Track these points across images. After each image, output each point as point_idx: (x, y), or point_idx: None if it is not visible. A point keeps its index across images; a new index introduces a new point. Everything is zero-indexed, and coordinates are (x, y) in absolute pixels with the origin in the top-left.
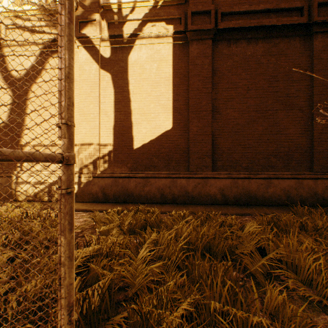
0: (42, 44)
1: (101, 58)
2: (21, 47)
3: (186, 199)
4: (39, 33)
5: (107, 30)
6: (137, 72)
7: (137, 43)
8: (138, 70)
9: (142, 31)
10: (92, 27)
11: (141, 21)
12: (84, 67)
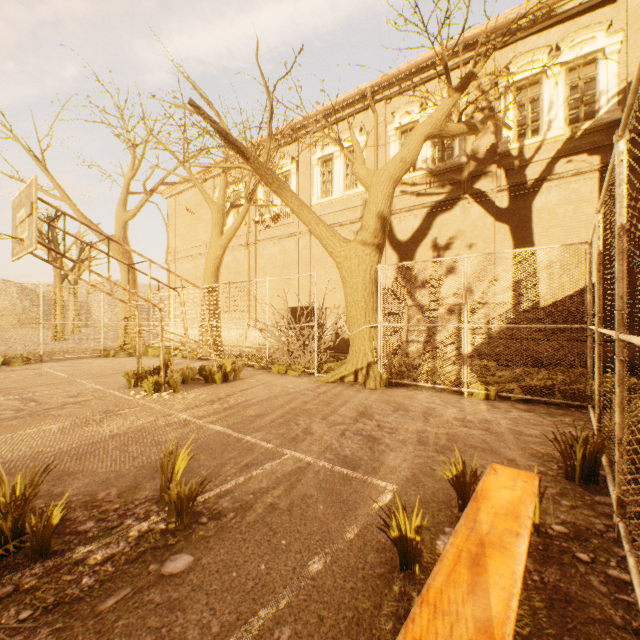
0: (429, 207)
1: (495, 209)
2: (408, 212)
3: None
4: (425, 195)
5: (504, 179)
6: (544, 219)
7: (545, 186)
8: (546, 216)
9: (552, 171)
10: (486, 180)
11: (549, 160)
12: (476, 223)
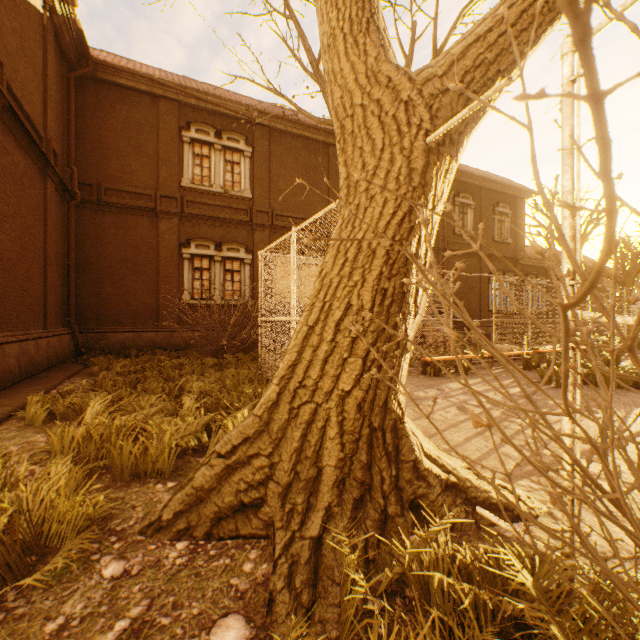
0: None
1: None
2: None
3: None
4: None
5: None
6: None
7: None
8: None
9: None
10: None
11: None
12: None
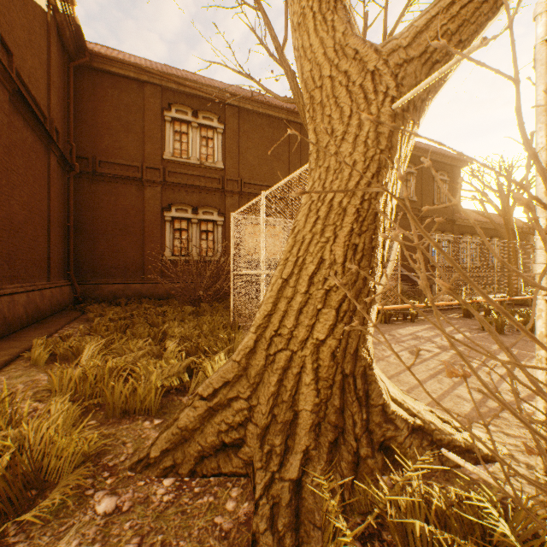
0: None
1: None
2: None
3: (6, 328)
4: None
5: None
6: None
7: None
8: None
9: None
10: None
11: None
12: None
